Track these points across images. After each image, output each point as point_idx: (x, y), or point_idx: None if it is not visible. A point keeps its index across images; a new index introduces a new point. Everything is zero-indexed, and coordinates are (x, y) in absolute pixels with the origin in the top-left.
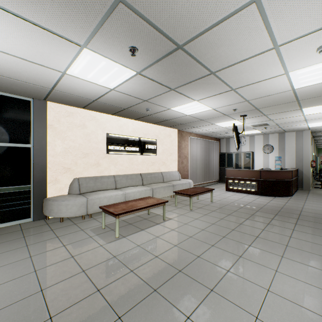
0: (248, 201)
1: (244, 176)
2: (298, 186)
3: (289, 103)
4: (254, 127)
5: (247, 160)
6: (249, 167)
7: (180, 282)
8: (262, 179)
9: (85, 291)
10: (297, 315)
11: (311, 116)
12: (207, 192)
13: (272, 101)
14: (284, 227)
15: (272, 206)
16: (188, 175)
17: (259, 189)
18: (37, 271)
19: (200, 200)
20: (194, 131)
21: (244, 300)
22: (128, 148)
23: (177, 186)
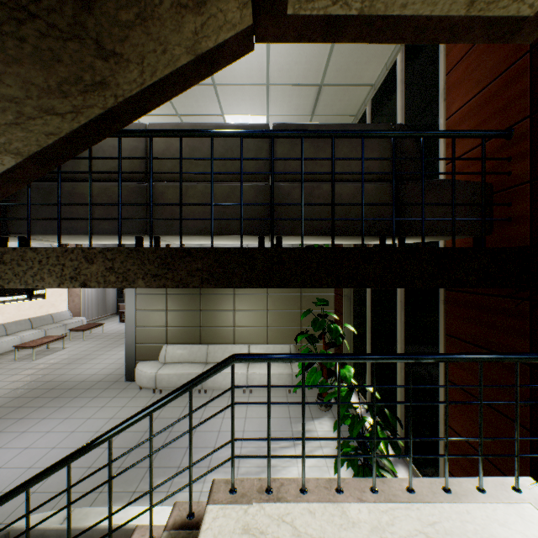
0: None
1: None
2: None
3: None
4: None
5: None
6: None
7: (80, 360)
8: None
9: (38, 370)
10: (119, 356)
11: None
12: (99, 326)
13: None
14: None
15: None
16: (81, 313)
17: None
18: (1, 374)
19: (94, 333)
20: None
21: (104, 357)
22: (17, 297)
23: (70, 325)
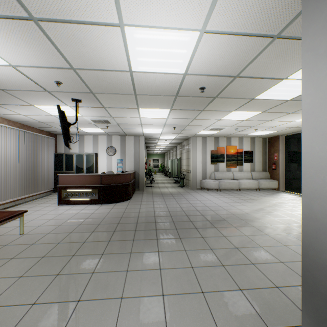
0: (86, 216)
1: (84, 182)
2: (136, 187)
3: (127, 95)
4: (96, 123)
5: (91, 163)
6: (92, 171)
7: None
8: (104, 184)
9: None
10: None
11: (146, 121)
12: (8, 221)
13: (109, 85)
14: (121, 253)
15: (112, 217)
16: None
17: (101, 197)
18: None
19: None
20: (0, 112)
21: None
22: None
23: None
